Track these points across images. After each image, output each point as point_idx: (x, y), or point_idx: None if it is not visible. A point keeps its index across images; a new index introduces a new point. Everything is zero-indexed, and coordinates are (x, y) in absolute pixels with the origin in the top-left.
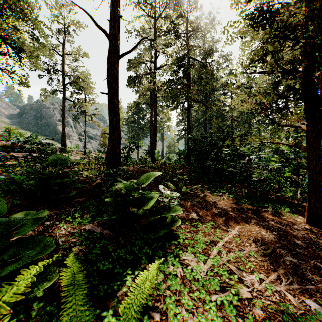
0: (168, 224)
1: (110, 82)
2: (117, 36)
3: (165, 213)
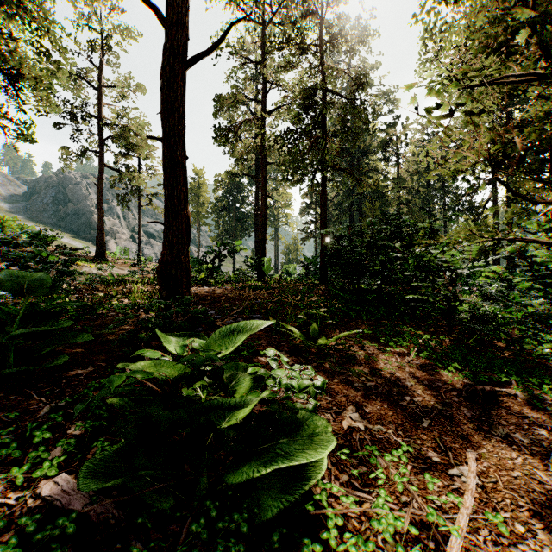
0: (291, 467)
1: (167, 114)
2: (182, 20)
3: (284, 444)
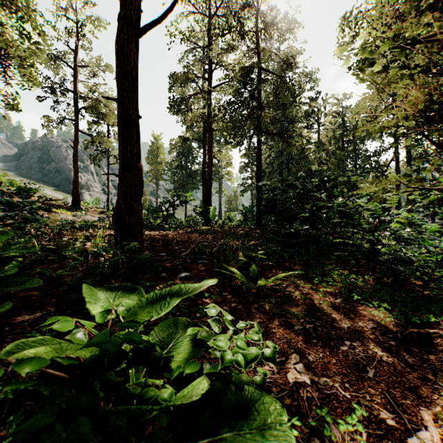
0: None
1: (121, 76)
2: None
3: (228, 441)
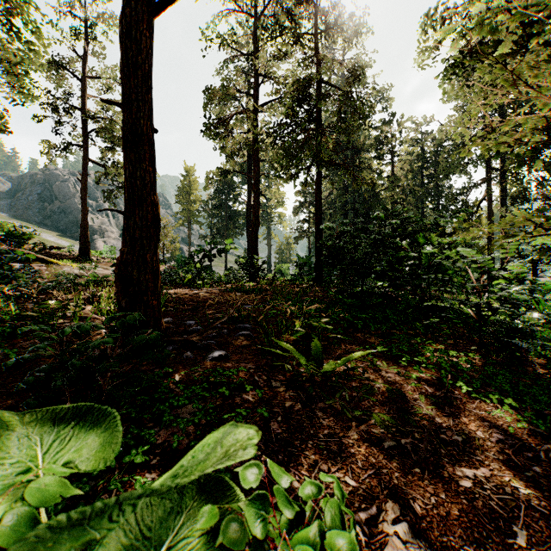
0: None
1: (128, 71)
2: None
3: None
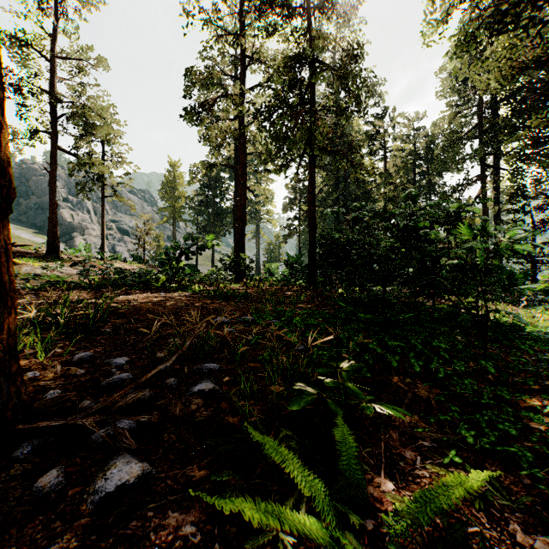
0: None
1: None
2: None
3: None
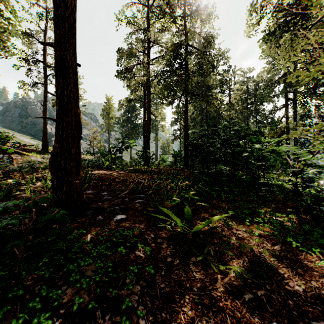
0: None
1: (58, 22)
2: None
3: None
